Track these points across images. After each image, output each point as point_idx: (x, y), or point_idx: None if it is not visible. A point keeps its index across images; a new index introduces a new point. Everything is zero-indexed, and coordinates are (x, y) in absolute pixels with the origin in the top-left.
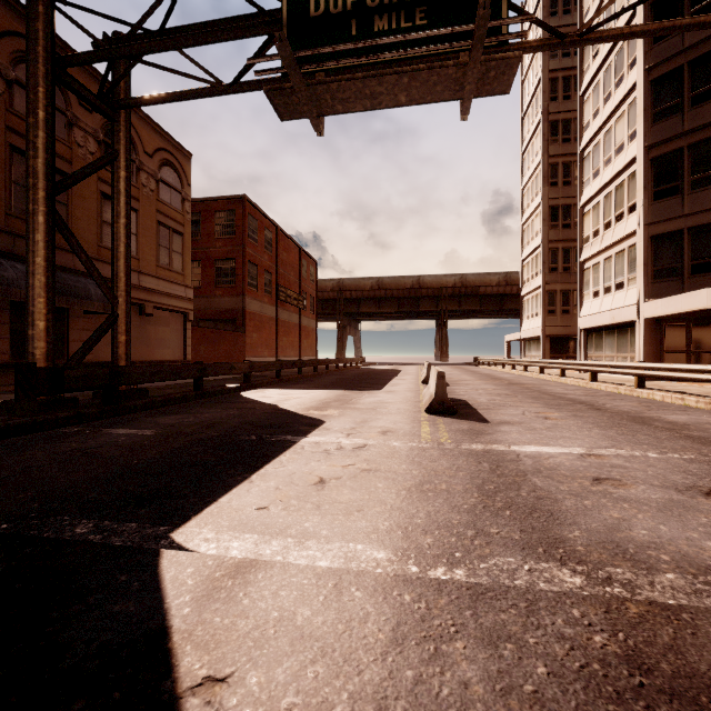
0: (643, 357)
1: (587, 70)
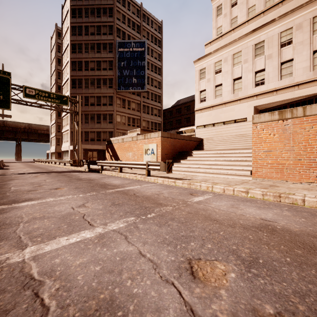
0: (70, 158)
1: (63, 80)
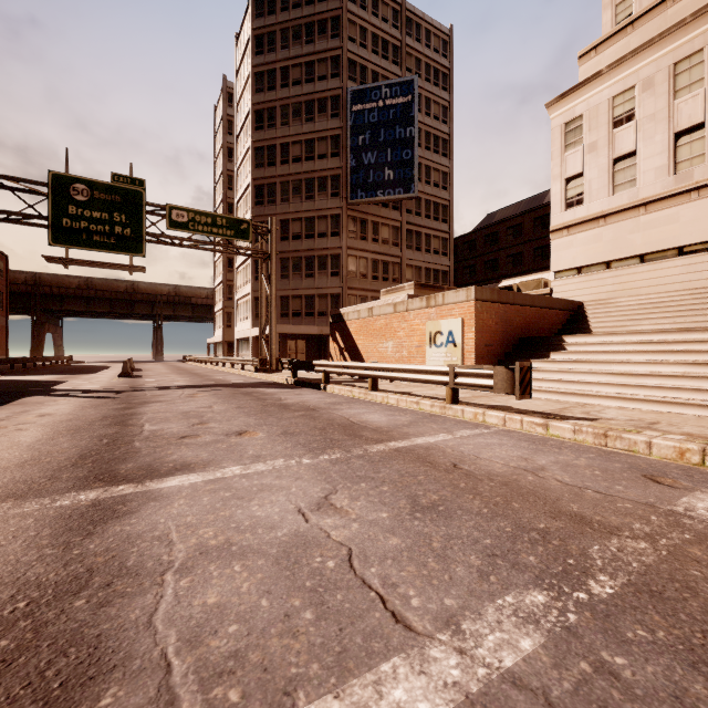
0: (251, 355)
1: (238, 191)
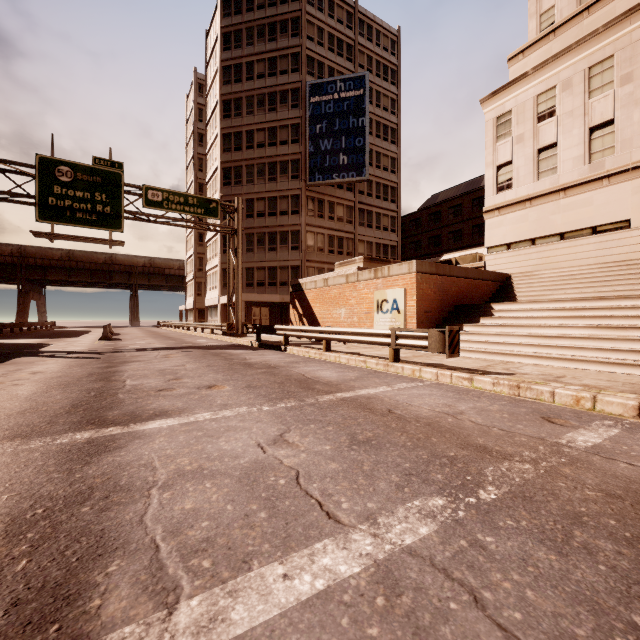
0: (220, 321)
1: (208, 173)
